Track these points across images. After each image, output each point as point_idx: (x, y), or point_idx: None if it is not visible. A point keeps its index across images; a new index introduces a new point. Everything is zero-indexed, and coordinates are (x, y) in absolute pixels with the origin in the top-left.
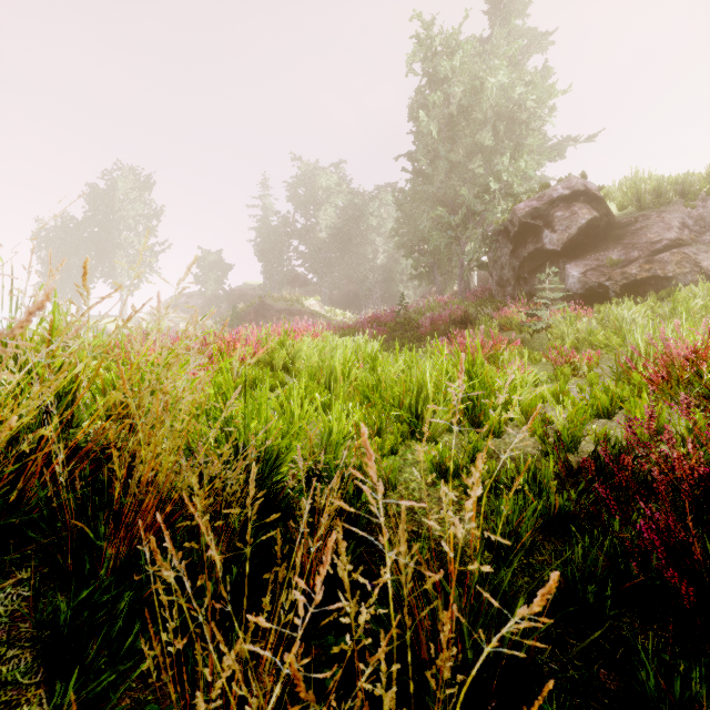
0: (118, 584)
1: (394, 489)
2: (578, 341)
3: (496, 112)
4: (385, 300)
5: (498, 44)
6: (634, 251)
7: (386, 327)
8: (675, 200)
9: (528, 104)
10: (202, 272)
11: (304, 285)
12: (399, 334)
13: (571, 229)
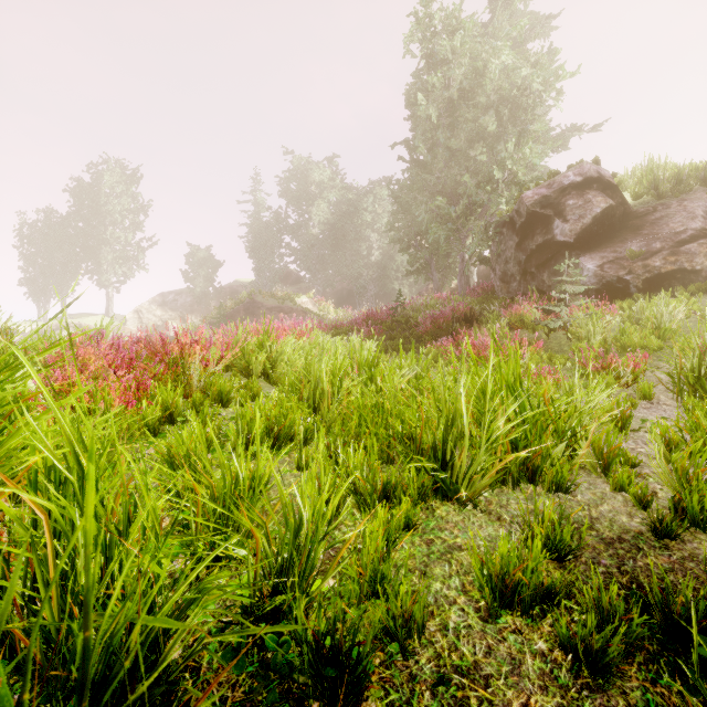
0: None
1: (421, 635)
2: (606, 341)
3: (499, 96)
4: (380, 298)
5: (500, 27)
6: (655, 242)
7: (382, 326)
8: (695, 188)
9: (534, 87)
10: (191, 269)
11: (297, 283)
12: (397, 333)
13: (585, 218)
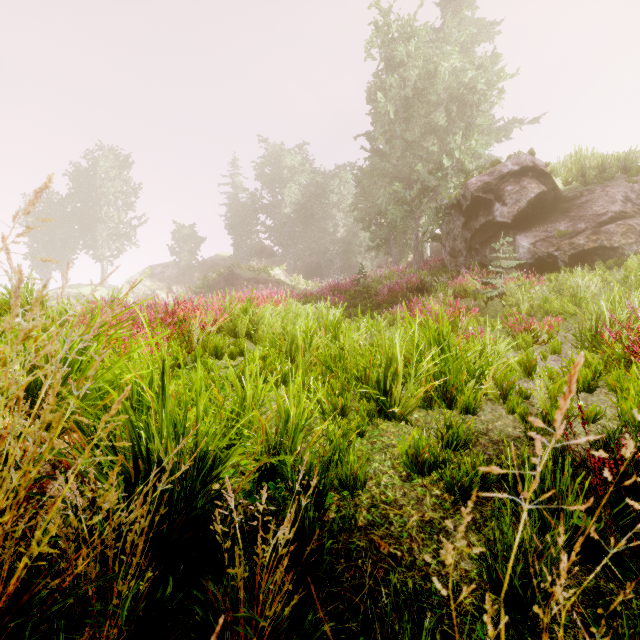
0: None
1: (363, 487)
2: (533, 308)
3: (449, 94)
4: (345, 270)
5: (450, 33)
6: (580, 223)
7: (346, 295)
8: (617, 175)
9: (479, 87)
10: (177, 244)
11: (270, 256)
12: (359, 301)
13: (521, 202)
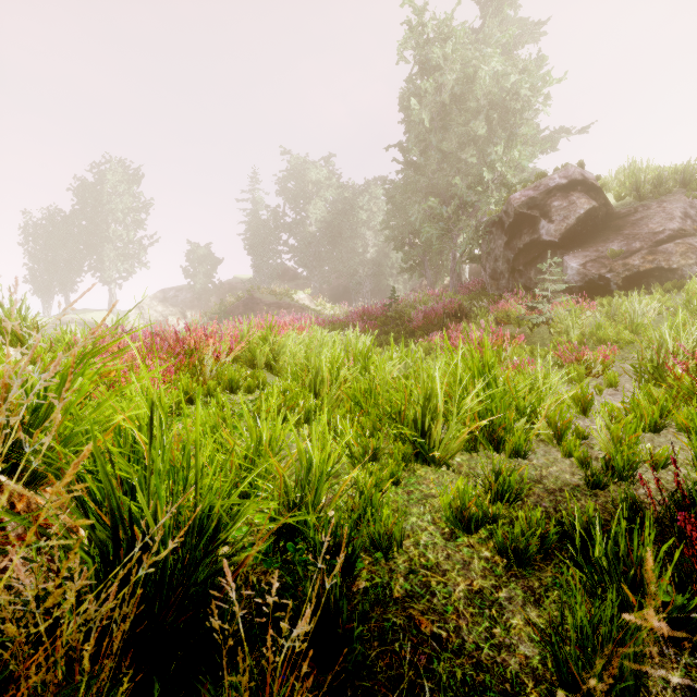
0: None
1: (399, 547)
2: (584, 335)
3: (489, 101)
4: (375, 294)
5: (490, 34)
6: (635, 241)
7: (377, 321)
8: (675, 190)
9: (522, 93)
10: (191, 265)
11: (294, 279)
12: (391, 328)
13: (570, 219)
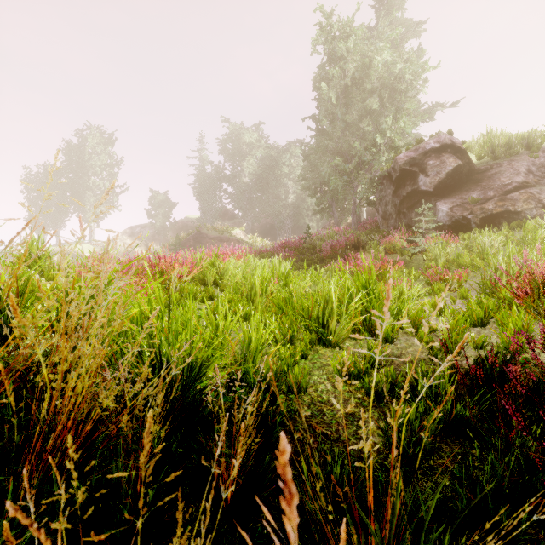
0: (35, 505)
1: (305, 392)
2: (448, 262)
3: (381, 83)
4: (294, 230)
5: (383, 31)
6: (490, 191)
7: (296, 251)
8: (521, 151)
9: (406, 77)
10: (153, 208)
11: (232, 219)
12: (306, 256)
13: (441, 174)
